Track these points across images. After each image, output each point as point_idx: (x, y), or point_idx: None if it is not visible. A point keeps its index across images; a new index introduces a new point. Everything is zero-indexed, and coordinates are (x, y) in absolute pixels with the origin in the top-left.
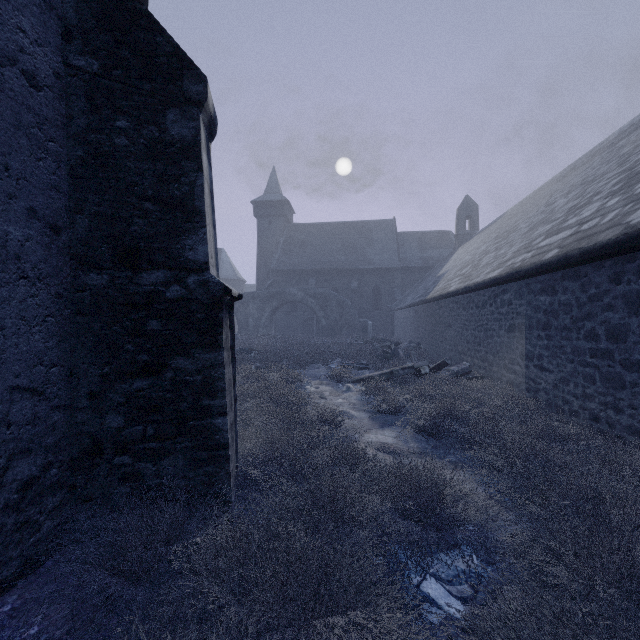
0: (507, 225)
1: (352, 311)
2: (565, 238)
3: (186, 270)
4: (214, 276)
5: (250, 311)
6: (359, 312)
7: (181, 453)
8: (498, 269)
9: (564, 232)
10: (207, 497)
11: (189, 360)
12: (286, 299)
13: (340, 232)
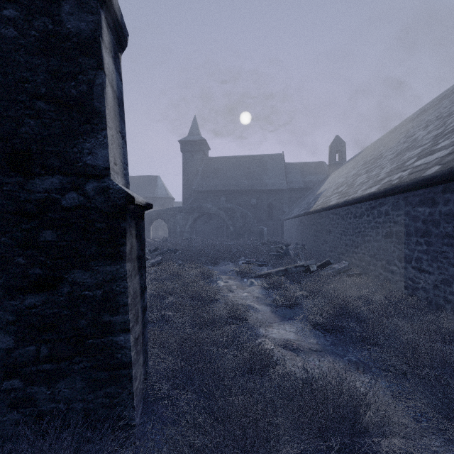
0: (372, 155)
1: (252, 220)
2: (443, 156)
3: (84, 176)
4: (115, 183)
5: (177, 220)
6: (257, 221)
7: (79, 374)
8: (375, 186)
9: (439, 152)
10: (104, 426)
11: (88, 273)
12: (204, 212)
13: (243, 163)
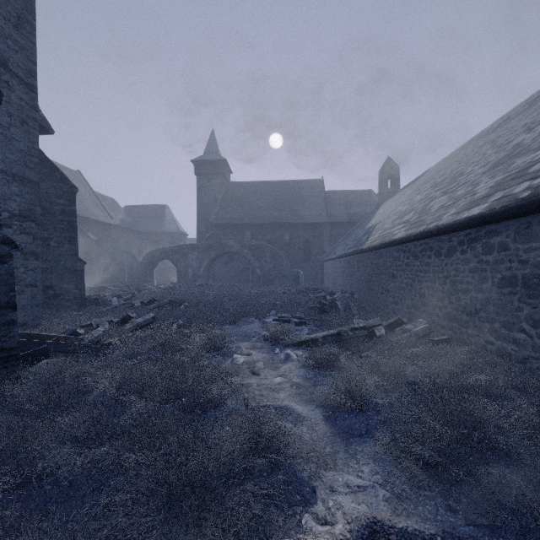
0: (442, 175)
1: (285, 262)
2: None
3: None
4: None
5: (189, 262)
6: (291, 263)
7: None
8: (477, 206)
9: None
10: None
11: None
12: (223, 250)
13: (273, 190)
